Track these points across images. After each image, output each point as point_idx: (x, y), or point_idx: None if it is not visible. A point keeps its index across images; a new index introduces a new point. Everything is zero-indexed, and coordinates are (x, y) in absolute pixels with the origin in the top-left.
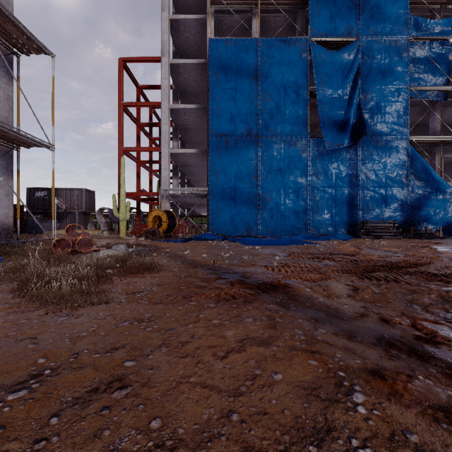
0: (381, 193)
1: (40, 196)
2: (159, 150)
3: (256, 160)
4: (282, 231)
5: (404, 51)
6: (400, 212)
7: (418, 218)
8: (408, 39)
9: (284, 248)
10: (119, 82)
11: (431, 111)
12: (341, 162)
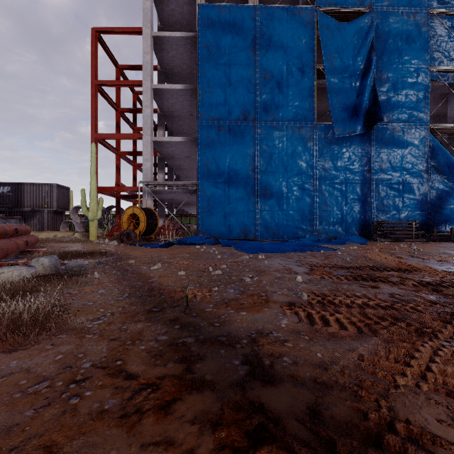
0: (397, 189)
1: (2, 192)
2: (140, 137)
3: (254, 149)
4: (284, 233)
5: (424, 25)
6: (420, 210)
7: (440, 218)
8: (428, 12)
9: (299, 258)
10: (91, 56)
11: (449, 98)
12: (352, 153)
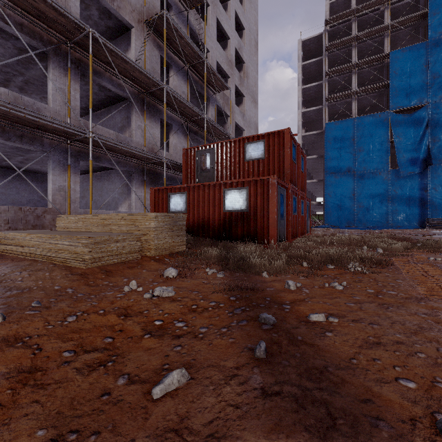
0: None
1: None
2: None
3: (353, 185)
4: (370, 224)
5: None
6: None
7: None
8: None
9: (358, 230)
10: None
11: None
12: (414, 182)
